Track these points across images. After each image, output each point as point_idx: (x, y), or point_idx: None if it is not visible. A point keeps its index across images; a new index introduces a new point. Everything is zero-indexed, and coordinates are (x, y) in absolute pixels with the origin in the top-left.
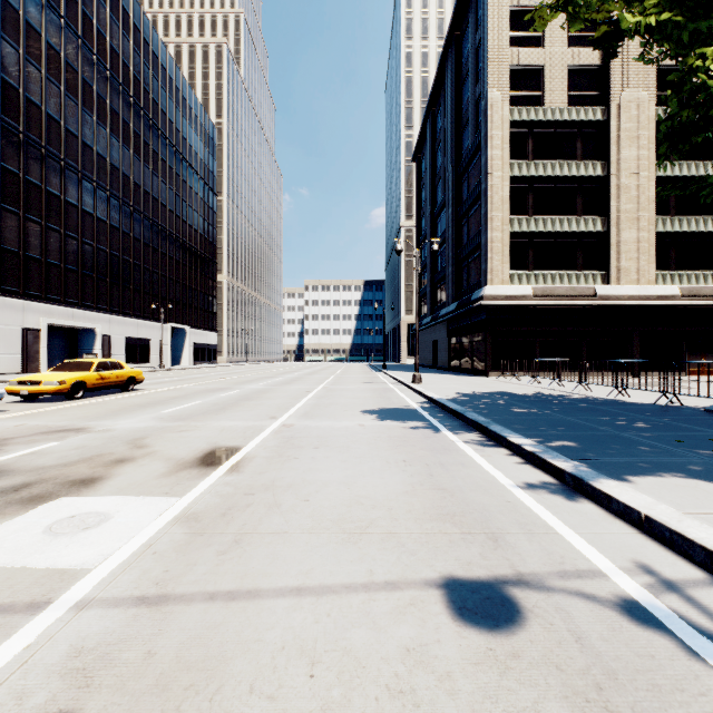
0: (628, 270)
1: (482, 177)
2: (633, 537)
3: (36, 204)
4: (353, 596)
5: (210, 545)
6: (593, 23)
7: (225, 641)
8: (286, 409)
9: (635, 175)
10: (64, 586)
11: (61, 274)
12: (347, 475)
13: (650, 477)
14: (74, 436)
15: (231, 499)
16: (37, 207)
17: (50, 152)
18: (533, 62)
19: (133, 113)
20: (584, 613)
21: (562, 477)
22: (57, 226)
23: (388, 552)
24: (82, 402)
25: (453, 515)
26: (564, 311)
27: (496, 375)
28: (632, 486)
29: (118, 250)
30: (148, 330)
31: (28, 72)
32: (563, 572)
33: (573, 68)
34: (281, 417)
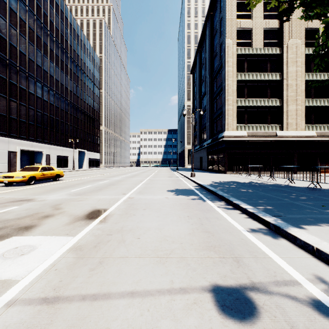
0: (292, 123)
1: (223, 80)
2: (310, 260)
3: (14, 93)
4: (162, 297)
5: (86, 264)
6: (280, 2)
7: (88, 328)
8: (131, 189)
9: (295, 79)
10: (3, 291)
11: (26, 126)
12: (159, 224)
13: (314, 226)
14: (26, 203)
15: (99, 237)
16: (15, 94)
17: (21, 68)
18: (247, 26)
19: (60, 51)
20: (292, 309)
21: (268, 225)
22: (24, 103)
23: (181, 269)
24: (33, 186)
25: (214, 246)
26: (261, 143)
27: (230, 173)
28: (306, 231)
29: (53, 114)
30: (67, 152)
31: (11, 31)
32: (276, 281)
33: (266, 29)
34: (128, 193)
